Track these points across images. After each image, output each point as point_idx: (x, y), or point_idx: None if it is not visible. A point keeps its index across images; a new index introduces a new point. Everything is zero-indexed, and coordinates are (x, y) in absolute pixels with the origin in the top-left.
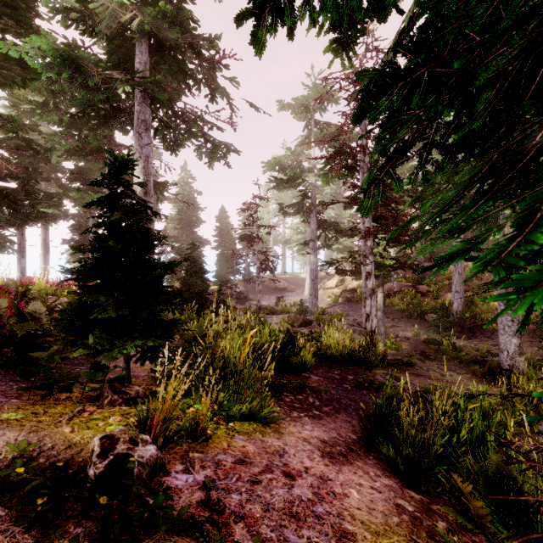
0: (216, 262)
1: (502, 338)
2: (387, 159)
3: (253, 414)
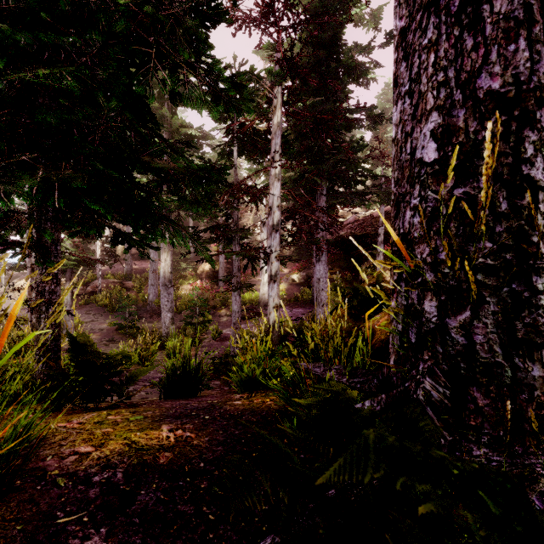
0: None
1: (163, 315)
2: None
3: None
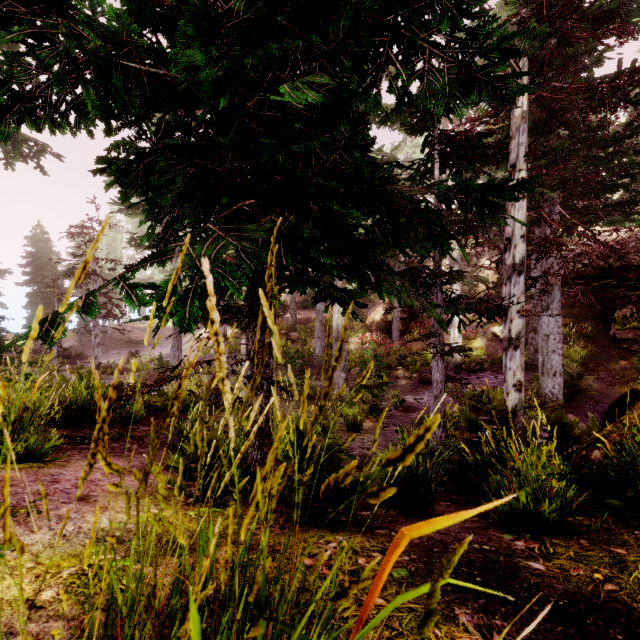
0: (26, 305)
1: (335, 374)
2: (167, 224)
3: (31, 452)
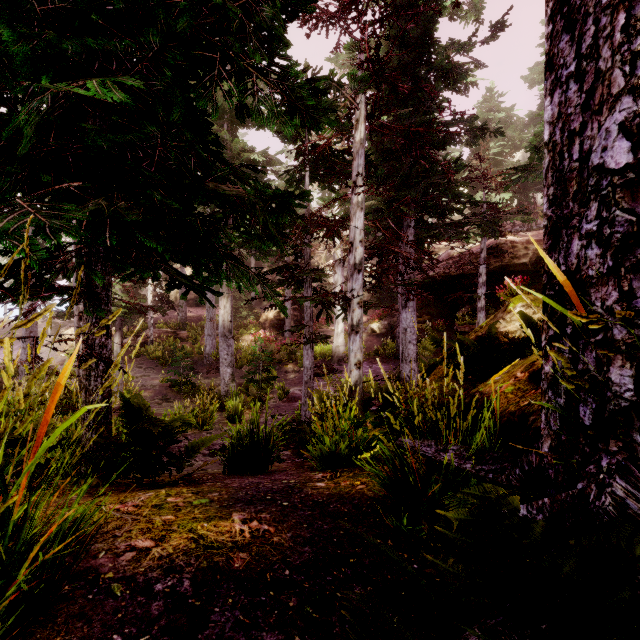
0: None
1: (222, 370)
2: None
3: None
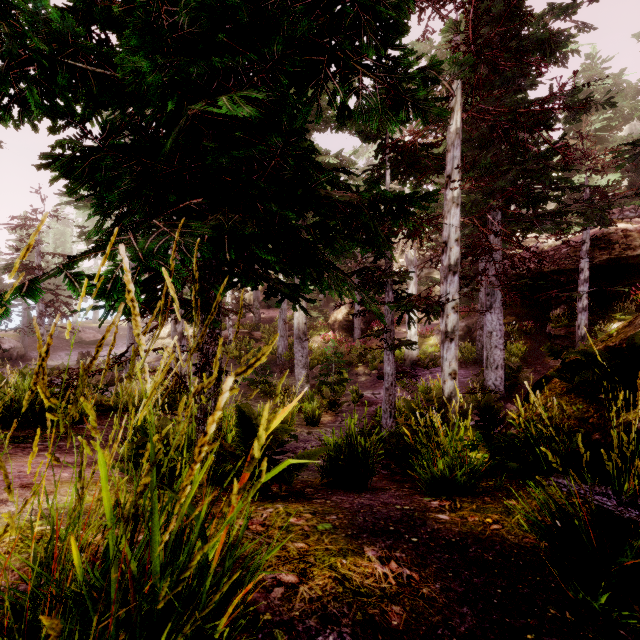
0: None
1: (296, 371)
2: (117, 219)
3: None
